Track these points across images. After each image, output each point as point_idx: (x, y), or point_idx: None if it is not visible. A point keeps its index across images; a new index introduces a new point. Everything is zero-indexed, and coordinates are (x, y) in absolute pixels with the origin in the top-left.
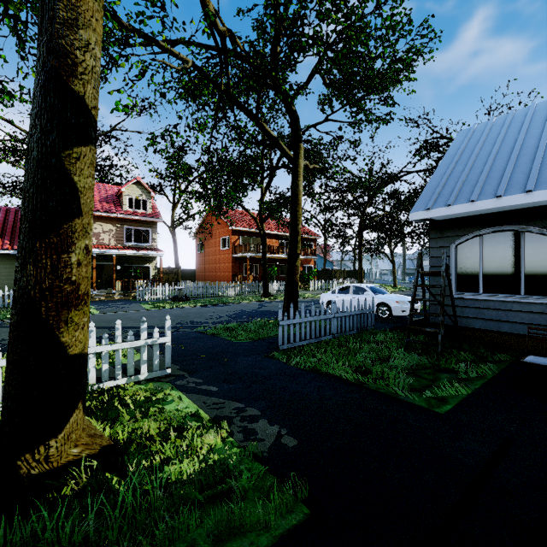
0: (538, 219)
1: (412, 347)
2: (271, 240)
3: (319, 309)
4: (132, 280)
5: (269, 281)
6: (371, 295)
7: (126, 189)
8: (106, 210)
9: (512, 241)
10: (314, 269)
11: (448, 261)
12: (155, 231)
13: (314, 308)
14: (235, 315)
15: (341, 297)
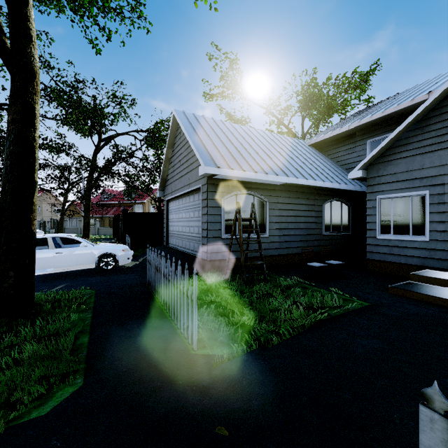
0: (260, 190)
1: (237, 281)
2: None
3: None
4: None
5: None
6: (88, 246)
7: None
8: None
9: (250, 201)
10: None
11: (220, 211)
12: None
13: None
14: None
15: None
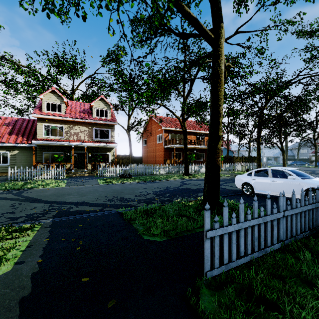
0: None
1: None
2: (190, 136)
3: (232, 189)
4: (96, 163)
5: (189, 164)
6: (296, 179)
7: (94, 103)
8: (81, 117)
9: None
10: (222, 156)
11: None
12: (113, 130)
13: (228, 186)
14: (160, 193)
15: (258, 179)
